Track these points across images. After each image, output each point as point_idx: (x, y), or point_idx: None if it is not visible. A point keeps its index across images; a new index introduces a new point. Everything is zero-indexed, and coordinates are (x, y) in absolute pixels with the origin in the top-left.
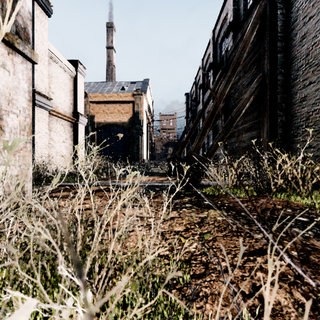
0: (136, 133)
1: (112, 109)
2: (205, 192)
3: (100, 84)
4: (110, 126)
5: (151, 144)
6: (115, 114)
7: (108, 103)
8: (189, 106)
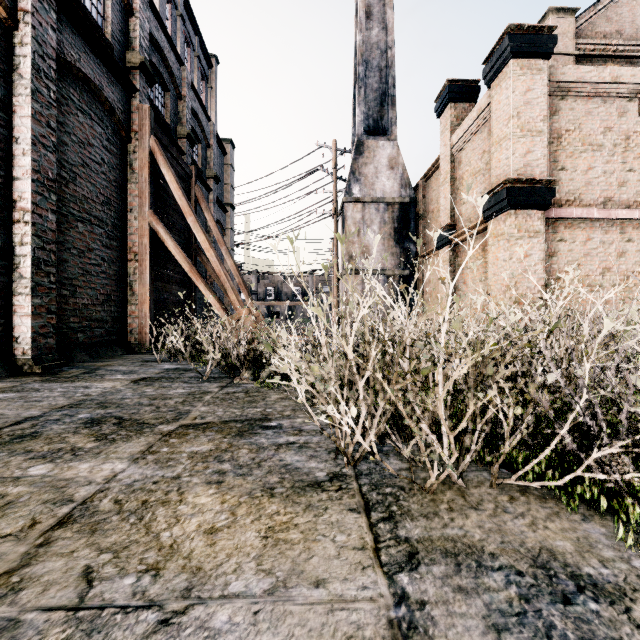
0: None
1: None
2: None
3: None
4: None
5: None
6: None
7: None
8: None
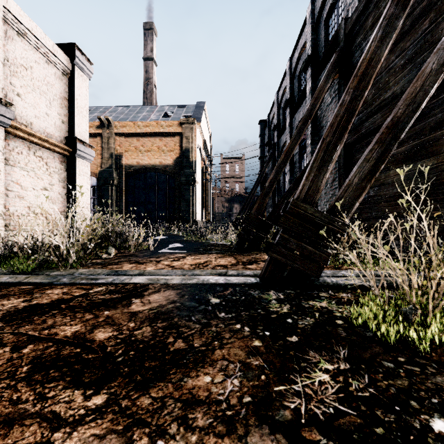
0: (185, 181)
1: (148, 146)
2: (361, 322)
3: (132, 109)
4: (145, 170)
5: (209, 198)
6: (154, 153)
7: (143, 136)
8: (265, 140)
